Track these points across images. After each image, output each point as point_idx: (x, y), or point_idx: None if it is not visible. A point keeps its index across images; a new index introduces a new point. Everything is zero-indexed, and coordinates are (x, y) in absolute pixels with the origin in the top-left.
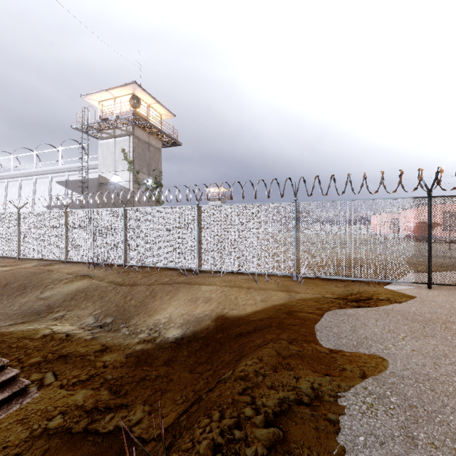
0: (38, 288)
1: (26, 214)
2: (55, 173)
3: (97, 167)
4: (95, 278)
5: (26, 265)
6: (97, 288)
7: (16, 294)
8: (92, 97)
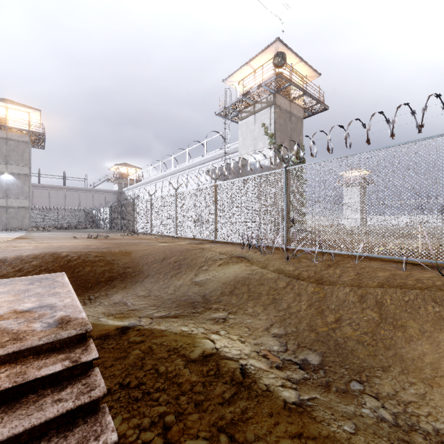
0: (191, 268)
1: (181, 193)
2: (202, 164)
3: (237, 150)
4: (254, 262)
5: (181, 242)
6: (262, 278)
7: (171, 272)
8: (232, 79)
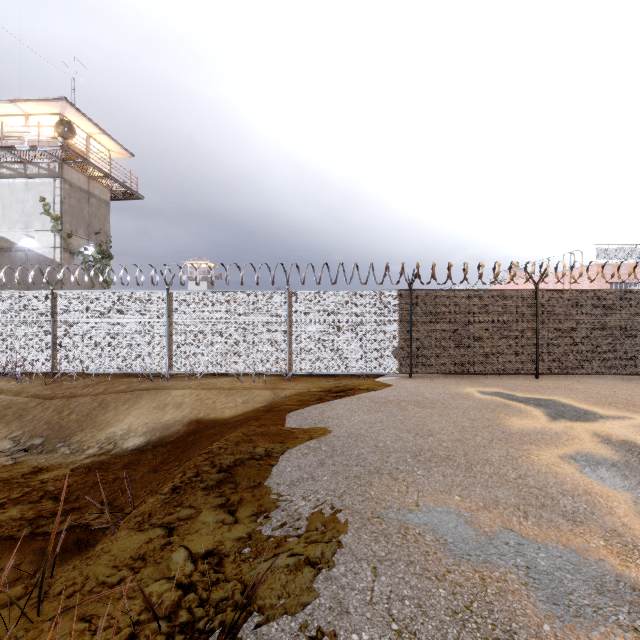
0: None
1: None
2: None
3: None
4: (3, 392)
5: None
6: (11, 406)
7: None
8: None
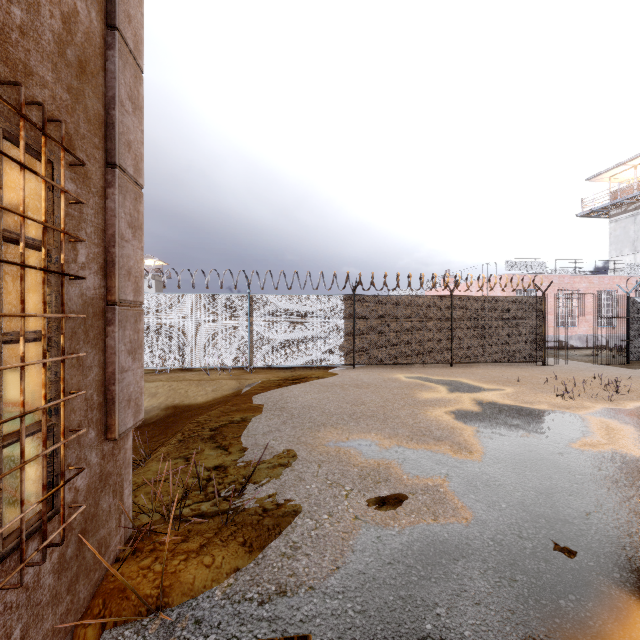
0: None
1: None
2: None
3: None
4: None
5: None
6: None
7: None
8: None
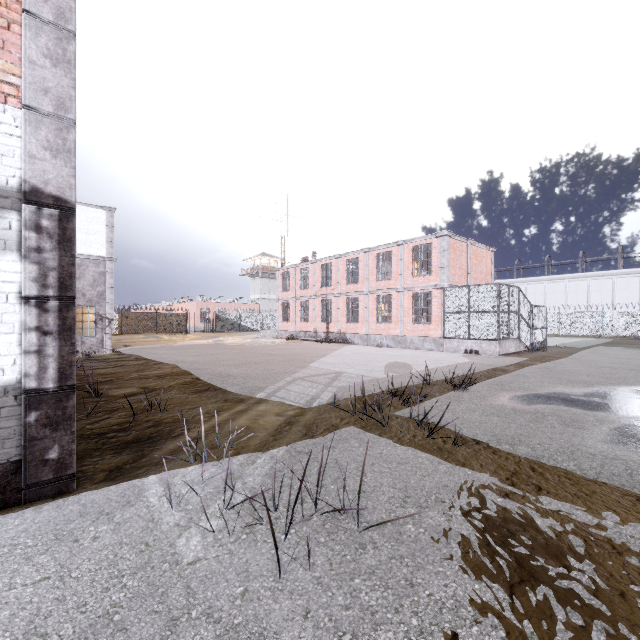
0: None
1: None
2: None
3: None
4: None
5: None
6: None
7: None
8: None
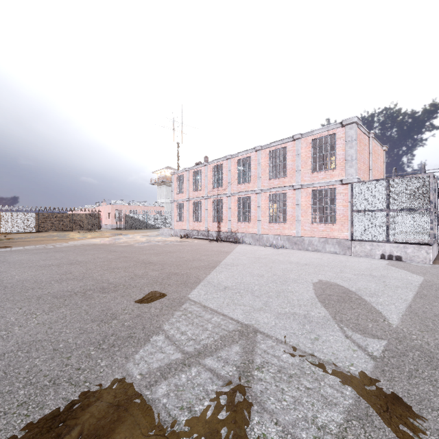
0: None
1: None
2: None
3: None
4: None
5: None
6: None
7: None
8: None
